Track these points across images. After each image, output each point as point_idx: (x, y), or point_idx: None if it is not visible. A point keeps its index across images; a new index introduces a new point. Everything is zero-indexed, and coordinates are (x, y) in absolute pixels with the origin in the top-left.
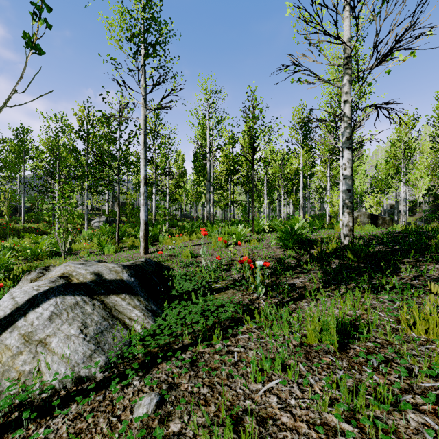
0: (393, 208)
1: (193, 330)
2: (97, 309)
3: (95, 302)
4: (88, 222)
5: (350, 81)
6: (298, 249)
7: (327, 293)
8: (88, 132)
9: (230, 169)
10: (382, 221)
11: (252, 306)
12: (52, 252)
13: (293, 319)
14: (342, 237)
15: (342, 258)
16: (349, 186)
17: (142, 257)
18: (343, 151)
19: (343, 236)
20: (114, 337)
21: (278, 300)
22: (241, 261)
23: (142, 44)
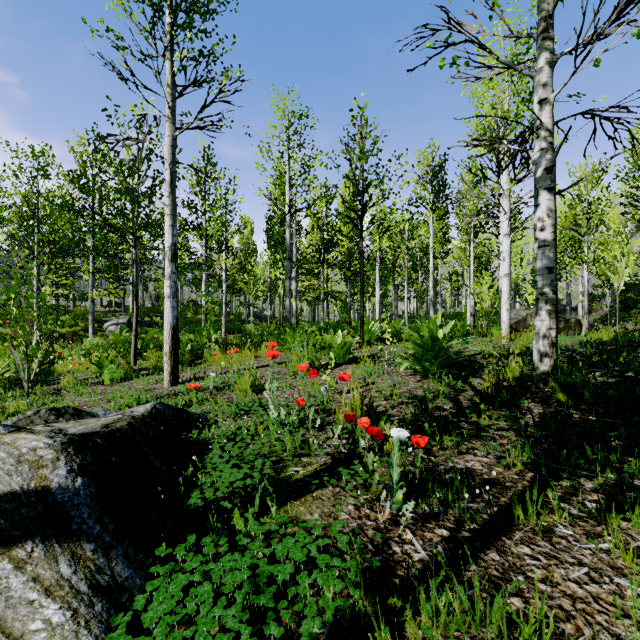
0: (559, 303)
1: None
2: None
3: None
4: (100, 325)
5: (552, 64)
6: (448, 377)
7: (562, 506)
8: (93, 179)
9: (322, 243)
10: (564, 325)
11: (386, 553)
12: (18, 378)
13: (521, 633)
14: (536, 358)
15: (541, 398)
16: (550, 260)
17: (165, 391)
18: (538, 196)
19: (539, 356)
20: None
21: (449, 529)
22: (349, 415)
23: (167, 11)
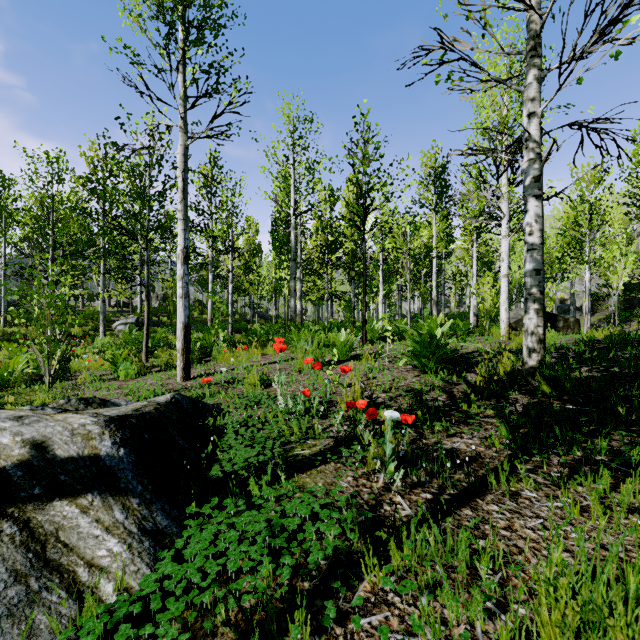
0: (564, 303)
1: (242, 592)
2: (2, 547)
3: (5, 528)
4: (109, 325)
5: (540, 80)
6: (444, 372)
7: (531, 476)
8: (104, 183)
9: (326, 244)
10: (563, 324)
11: (379, 510)
12: (36, 375)
13: (481, 562)
14: (525, 353)
15: (528, 391)
16: (538, 263)
17: (178, 385)
18: (527, 203)
19: (528, 352)
20: (32, 633)
21: (432, 493)
22: (349, 403)
23: (180, 27)
